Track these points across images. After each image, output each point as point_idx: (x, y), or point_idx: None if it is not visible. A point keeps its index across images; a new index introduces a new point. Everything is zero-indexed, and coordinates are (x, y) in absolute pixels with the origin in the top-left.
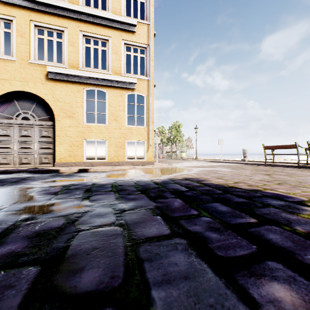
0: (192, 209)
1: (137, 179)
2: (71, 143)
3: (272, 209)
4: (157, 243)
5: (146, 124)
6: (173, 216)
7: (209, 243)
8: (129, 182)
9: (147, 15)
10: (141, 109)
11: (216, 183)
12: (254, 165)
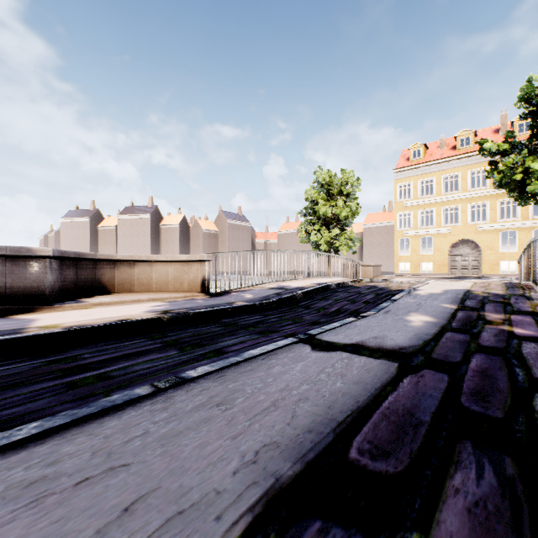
0: None
1: None
2: (491, 263)
3: None
4: None
5: None
6: None
7: None
8: None
9: None
10: None
11: None
12: None
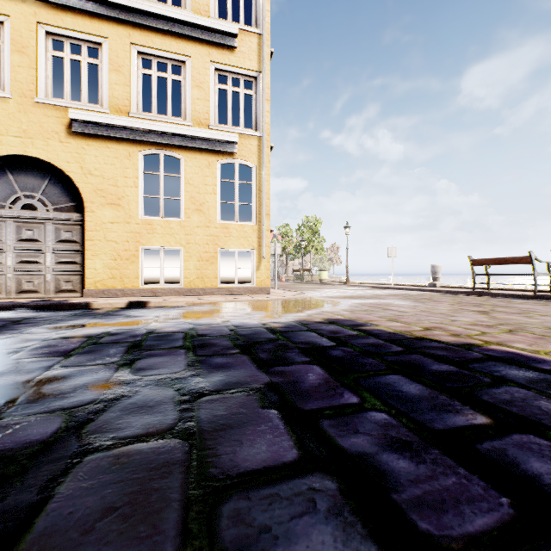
0: (345, 391)
1: (236, 323)
2: (116, 254)
3: (516, 391)
4: (266, 492)
5: (256, 219)
6: (306, 410)
7: (393, 491)
8: (220, 329)
9: (258, 17)
10: (247, 192)
11: (389, 330)
12: (453, 294)
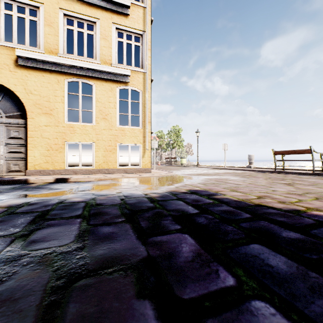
0: (219, 266)
1: (126, 193)
2: (49, 146)
3: None
4: None
5: (142, 125)
6: (185, 300)
7: None
8: (114, 199)
9: None
10: (136, 109)
11: (234, 198)
12: (263, 172)
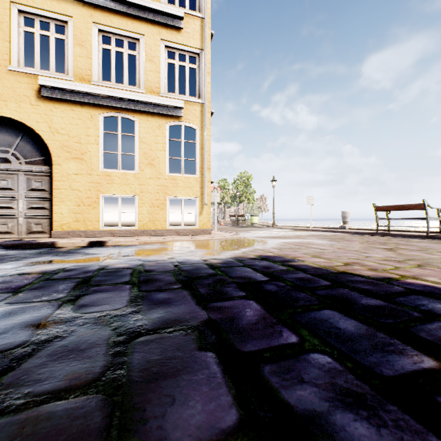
0: (283, 328)
1: (180, 259)
2: (80, 200)
3: None
4: None
5: (199, 172)
6: (245, 352)
7: None
8: (165, 265)
9: (201, 3)
10: (191, 151)
11: (315, 265)
12: (361, 234)
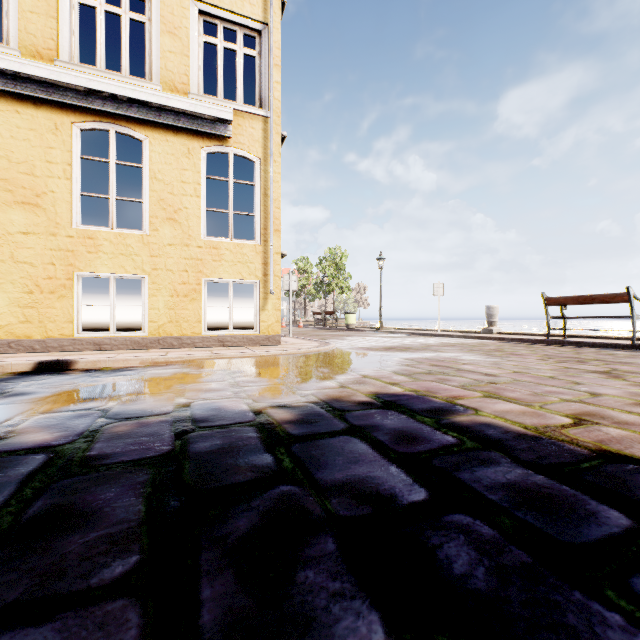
0: None
1: (202, 410)
2: (32, 283)
3: None
4: None
5: (260, 236)
6: None
7: None
8: (155, 433)
9: None
10: (251, 206)
11: (513, 425)
12: (522, 343)
